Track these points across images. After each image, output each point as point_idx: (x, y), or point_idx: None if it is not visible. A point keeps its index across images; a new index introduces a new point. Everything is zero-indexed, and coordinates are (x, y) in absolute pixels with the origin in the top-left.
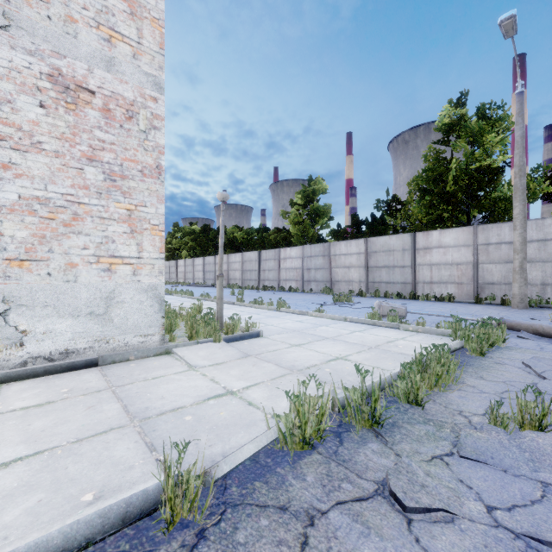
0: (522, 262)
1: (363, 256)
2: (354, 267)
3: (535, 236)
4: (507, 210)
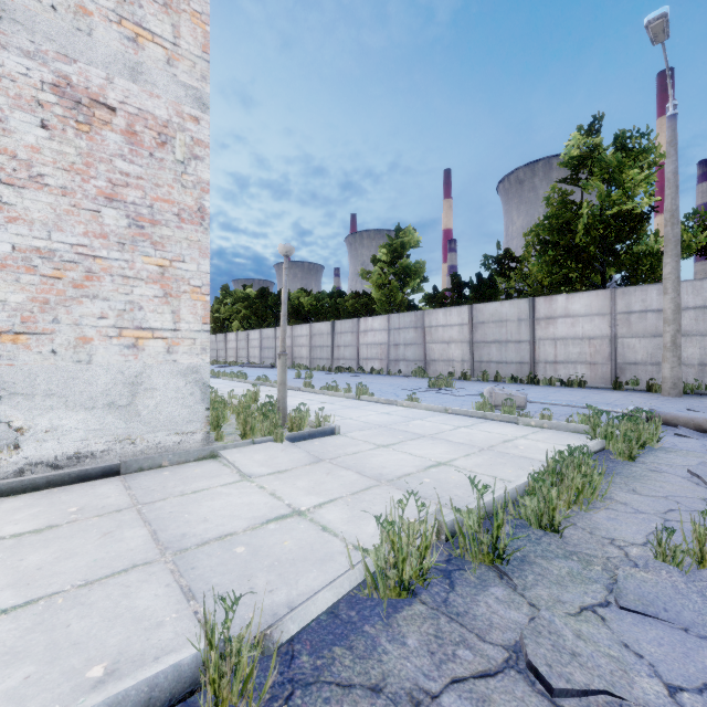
0: (675, 336)
1: (467, 328)
2: (456, 343)
3: (691, 302)
4: (654, 269)
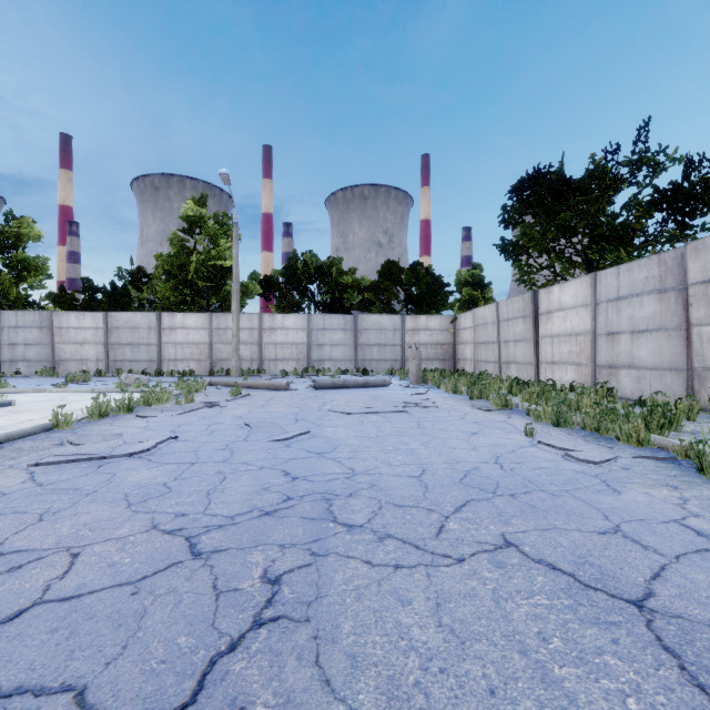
0: (237, 344)
1: (102, 332)
2: (90, 344)
3: (247, 326)
4: None
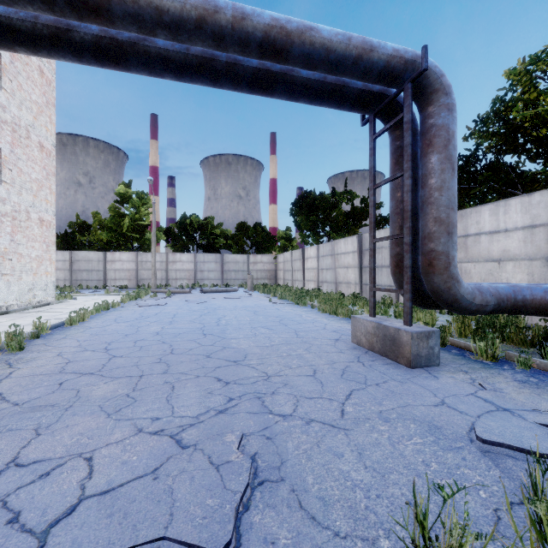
0: (155, 270)
1: (68, 263)
2: (61, 270)
3: (159, 260)
4: (149, 245)
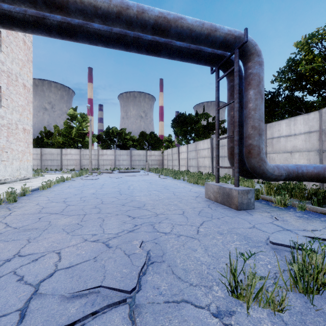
0: (91, 160)
1: (39, 155)
2: (35, 159)
3: (93, 153)
4: (88, 145)
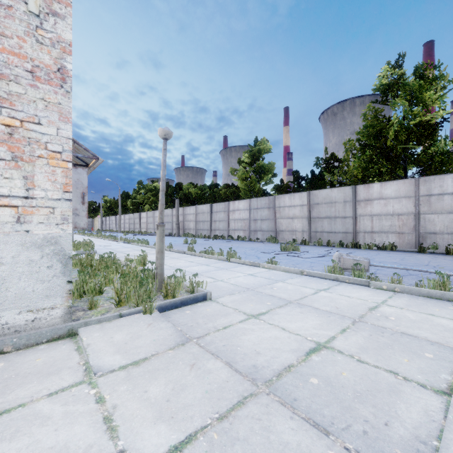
0: None
1: (306, 208)
2: (298, 218)
3: None
4: (444, 164)
